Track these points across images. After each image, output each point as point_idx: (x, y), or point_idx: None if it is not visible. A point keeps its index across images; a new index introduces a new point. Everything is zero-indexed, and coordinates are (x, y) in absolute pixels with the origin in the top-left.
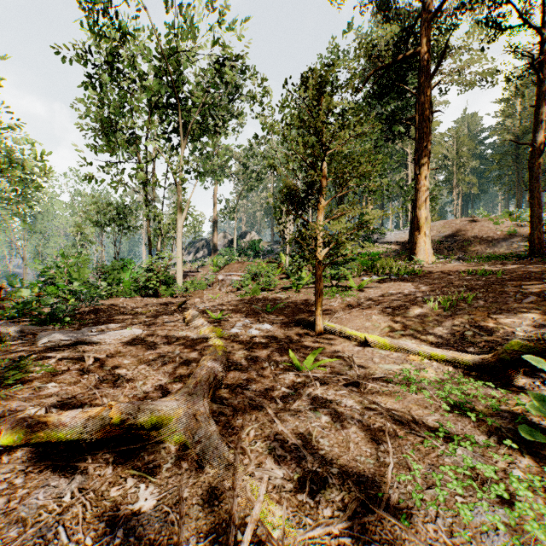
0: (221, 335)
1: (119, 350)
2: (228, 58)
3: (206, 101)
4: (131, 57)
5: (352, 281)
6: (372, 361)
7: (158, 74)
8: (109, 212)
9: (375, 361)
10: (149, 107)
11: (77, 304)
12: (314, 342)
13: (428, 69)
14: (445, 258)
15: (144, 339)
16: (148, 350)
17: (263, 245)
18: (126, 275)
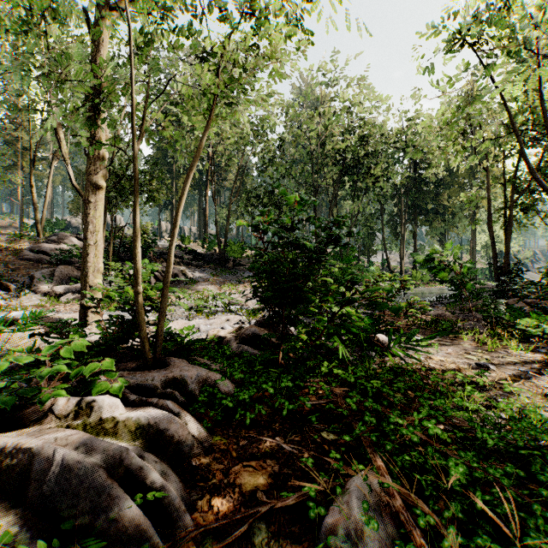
0: None
1: None
2: None
3: None
4: None
5: None
6: None
7: None
8: None
9: None
10: None
11: None
12: None
13: None
14: None
15: None
16: None
17: None
18: None
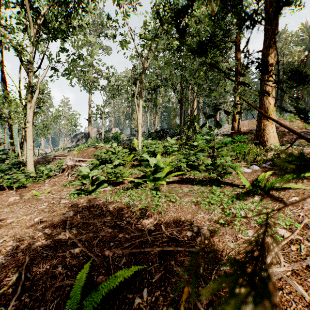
0: None
1: None
2: None
3: None
4: None
5: (243, 176)
6: None
7: None
8: None
9: None
10: None
11: None
12: None
13: None
14: (281, 145)
15: None
16: None
17: (123, 136)
18: None
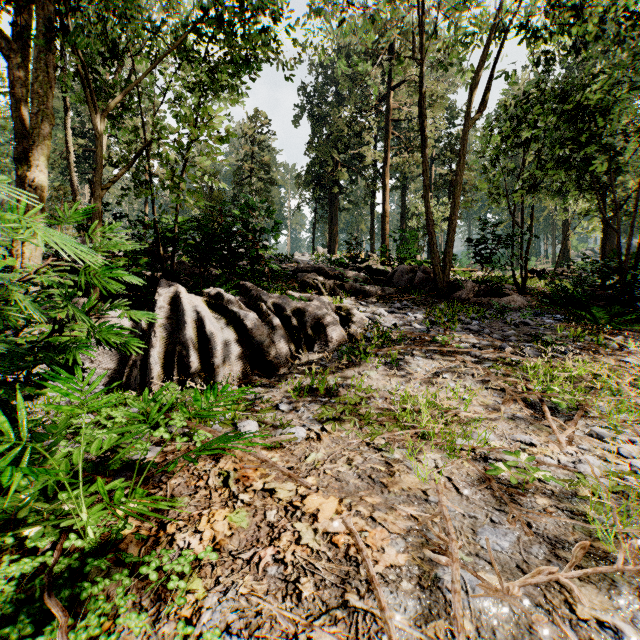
0: None
1: None
2: None
3: None
4: None
5: None
6: None
7: None
8: None
9: None
10: None
11: None
12: None
13: None
14: None
15: None
16: None
17: None
18: None
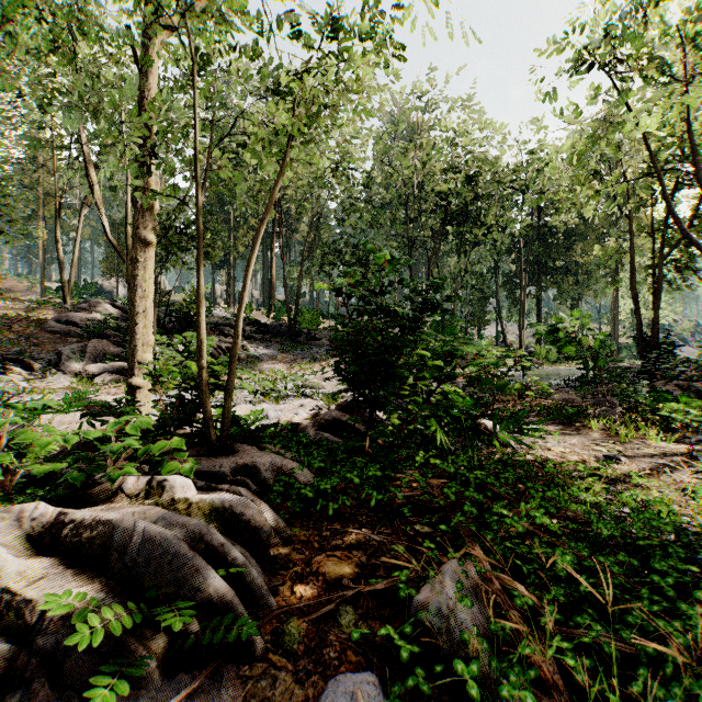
0: None
1: None
2: None
3: None
4: None
5: None
6: None
7: None
8: None
9: None
10: None
11: None
12: None
13: None
14: None
15: None
16: None
17: None
18: None
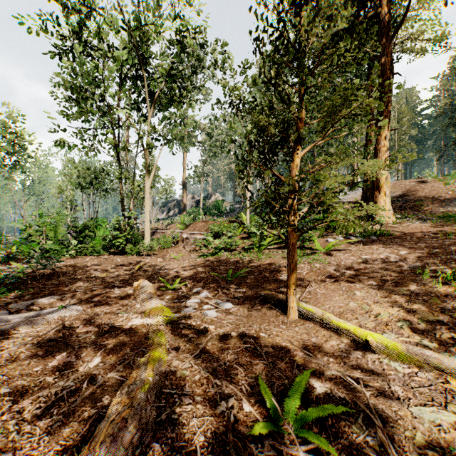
0: (168, 320)
1: (16, 355)
2: (191, 27)
3: (172, 72)
4: (99, 26)
5: (318, 243)
6: (391, 392)
7: (126, 45)
8: (88, 175)
9: (398, 393)
10: (120, 78)
11: (21, 271)
12: (289, 336)
13: (388, 30)
14: (404, 218)
15: (70, 326)
16: (60, 353)
17: (226, 205)
18: (100, 232)
